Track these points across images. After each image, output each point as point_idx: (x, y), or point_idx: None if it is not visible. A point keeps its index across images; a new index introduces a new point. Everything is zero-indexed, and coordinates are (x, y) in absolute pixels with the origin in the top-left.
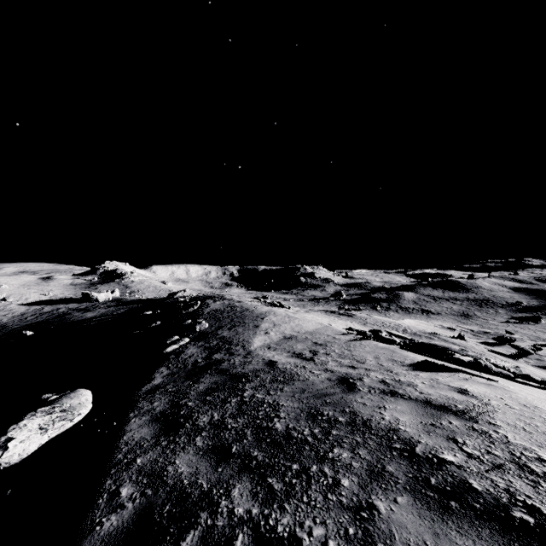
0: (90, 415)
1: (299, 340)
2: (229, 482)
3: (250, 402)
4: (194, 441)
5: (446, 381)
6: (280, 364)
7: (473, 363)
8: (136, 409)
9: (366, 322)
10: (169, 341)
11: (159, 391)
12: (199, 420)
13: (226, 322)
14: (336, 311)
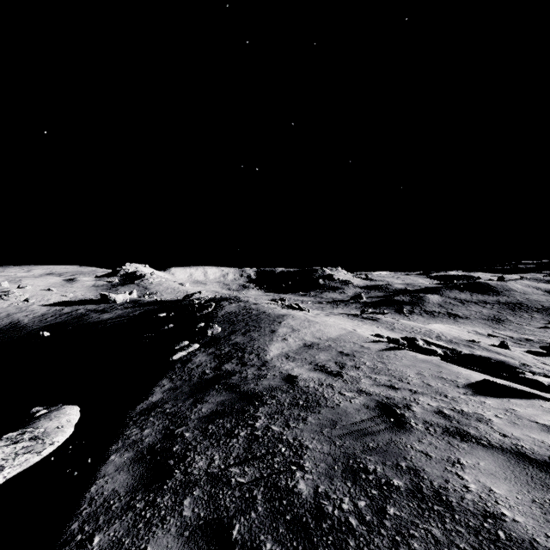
0: (70, 440)
1: (322, 349)
2: None
3: (263, 438)
4: (180, 506)
5: (529, 415)
6: (301, 381)
7: None
8: (121, 439)
9: (394, 328)
10: (178, 347)
11: (155, 411)
12: (193, 464)
13: (240, 326)
14: (359, 315)
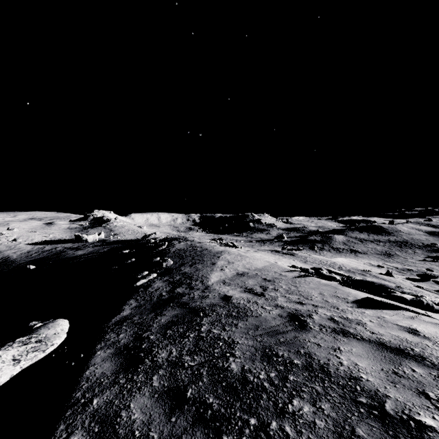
0: (64, 344)
1: (250, 276)
2: (181, 438)
3: (206, 337)
4: (150, 380)
5: (393, 320)
6: (234, 299)
7: (416, 302)
8: (103, 341)
9: (306, 261)
10: (140, 276)
11: (126, 322)
12: (158, 355)
13: (188, 260)
14: (280, 251)
